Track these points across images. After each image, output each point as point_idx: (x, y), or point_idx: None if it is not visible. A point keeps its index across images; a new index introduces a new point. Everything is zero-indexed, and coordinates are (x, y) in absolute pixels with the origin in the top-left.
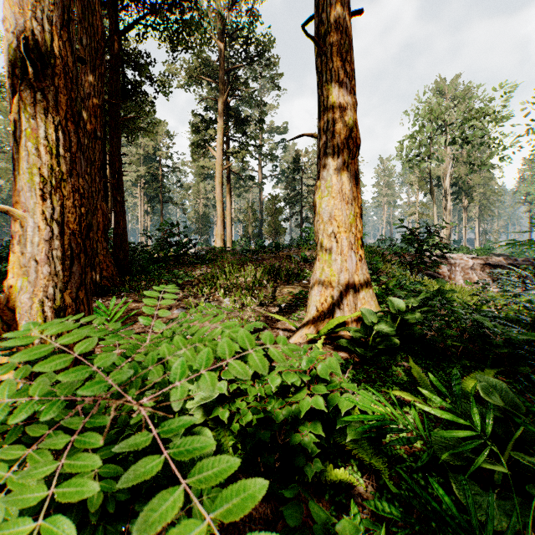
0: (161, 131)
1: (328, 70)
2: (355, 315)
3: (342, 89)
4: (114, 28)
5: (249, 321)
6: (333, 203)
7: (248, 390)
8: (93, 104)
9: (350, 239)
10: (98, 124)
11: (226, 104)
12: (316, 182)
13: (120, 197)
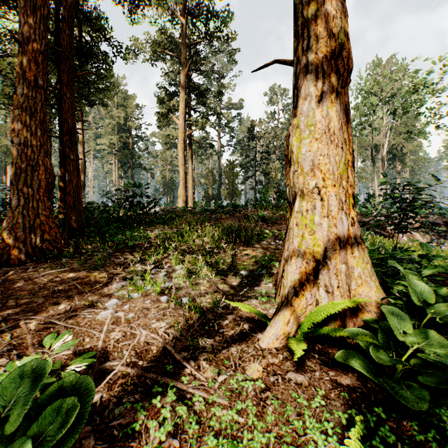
0: (132, 105)
1: None
2: (351, 302)
3: None
4: None
5: (202, 309)
6: (317, 147)
7: None
8: (33, 48)
9: (340, 196)
10: (40, 72)
11: (188, 77)
12: (291, 121)
13: (73, 155)
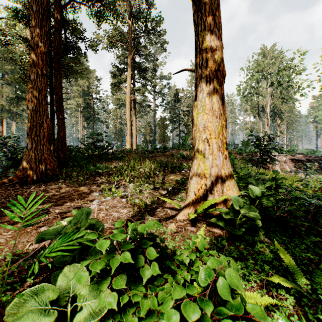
0: (93, 77)
1: (202, 22)
2: (223, 198)
3: (212, 35)
4: (57, 3)
5: (146, 202)
6: (206, 117)
7: (140, 302)
8: (40, 51)
9: (218, 143)
10: (44, 65)
11: (133, 59)
12: (194, 103)
13: (61, 116)
